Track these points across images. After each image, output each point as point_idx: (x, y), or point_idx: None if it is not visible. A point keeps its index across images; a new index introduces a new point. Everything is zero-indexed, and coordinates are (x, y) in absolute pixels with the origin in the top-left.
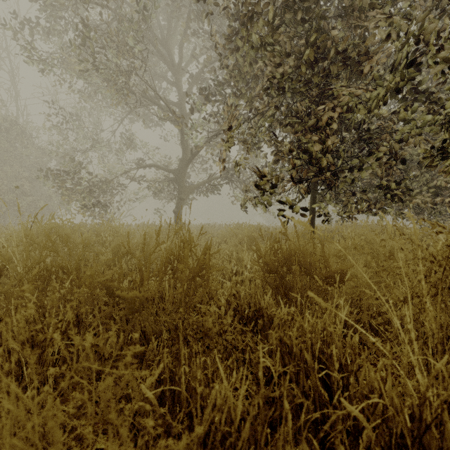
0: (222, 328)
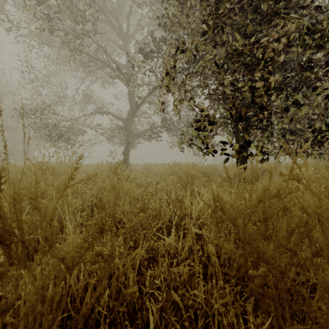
0: None
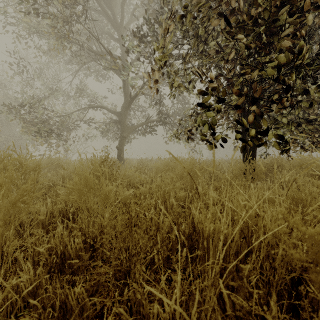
0: None
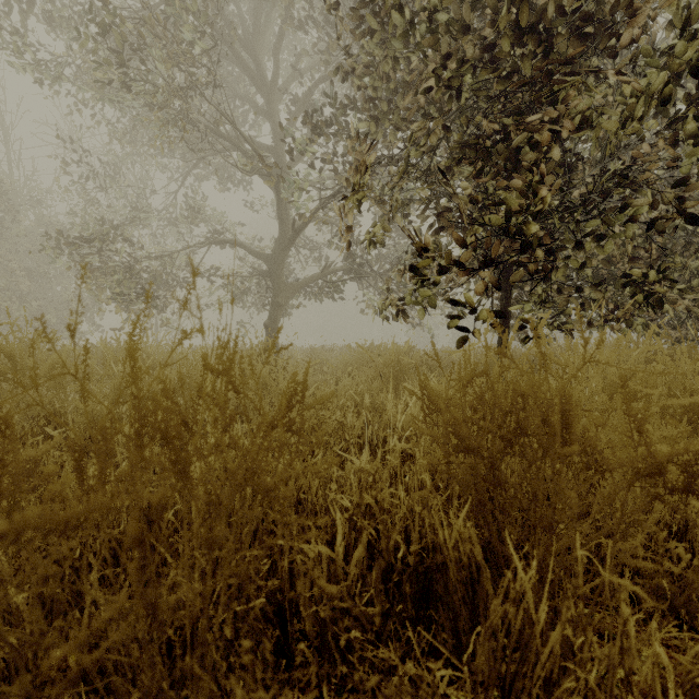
0: (337, 605)
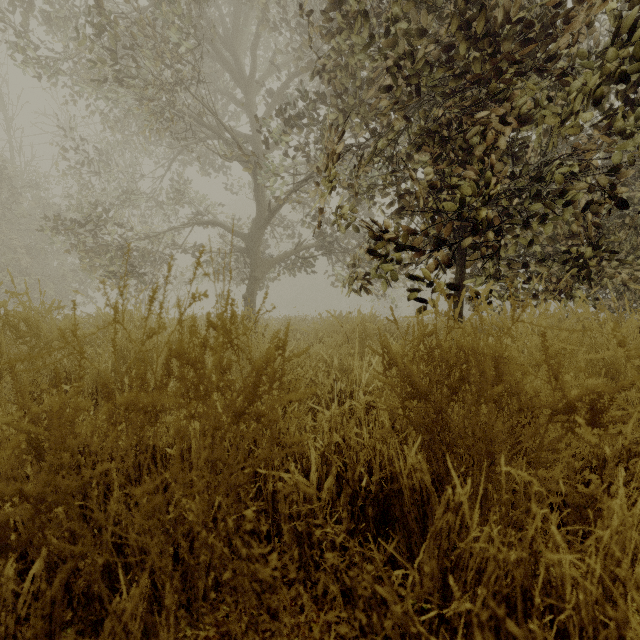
0: (312, 522)
